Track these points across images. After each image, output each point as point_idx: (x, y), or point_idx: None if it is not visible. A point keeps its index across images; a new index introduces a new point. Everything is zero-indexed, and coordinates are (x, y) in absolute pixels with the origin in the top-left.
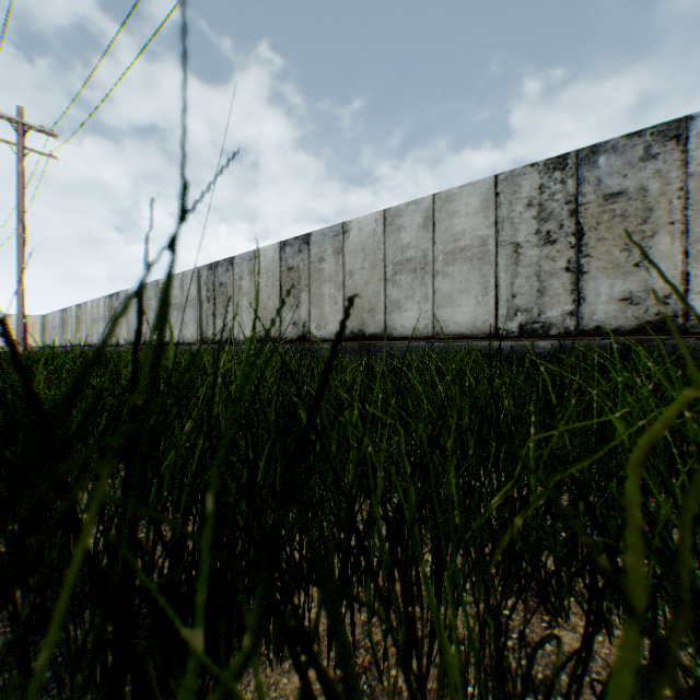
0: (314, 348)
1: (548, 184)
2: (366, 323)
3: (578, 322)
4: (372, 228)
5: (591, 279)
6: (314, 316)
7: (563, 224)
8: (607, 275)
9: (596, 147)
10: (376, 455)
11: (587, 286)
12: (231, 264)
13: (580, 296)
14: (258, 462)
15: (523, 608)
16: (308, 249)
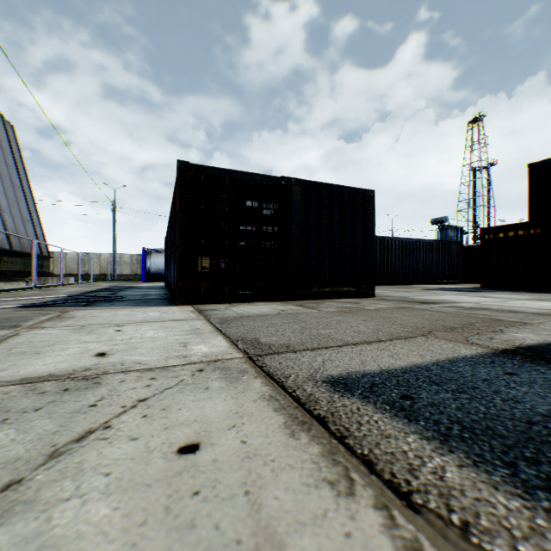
0: None
1: None
2: None
3: None
4: None
5: None
6: None
7: None
8: None
9: None
10: None
11: None
12: None
13: None
14: None
15: None
16: None
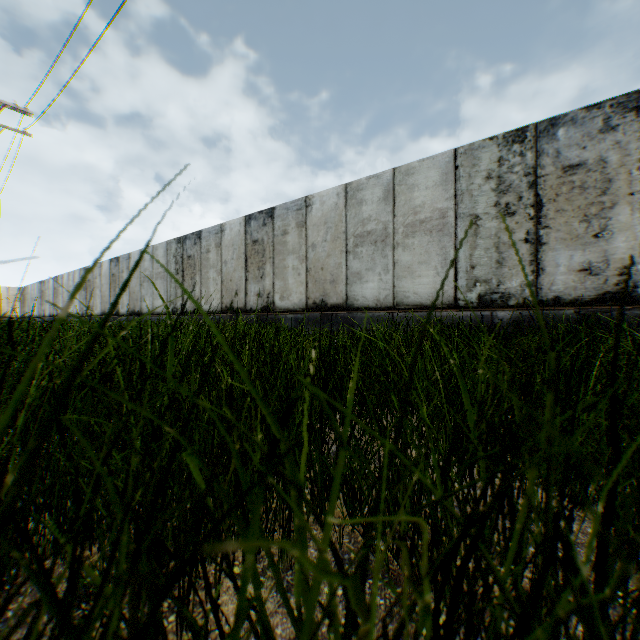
0: (278, 318)
1: (507, 157)
2: (328, 294)
3: (536, 292)
4: (334, 201)
5: (550, 250)
6: (278, 287)
7: (522, 196)
8: (566, 245)
9: (555, 119)
10: (356, 599)
11: (546, 256)
12: (198, 237)
13: (539, 267)
14: (79, 579)
15: None
16: (273, 223)
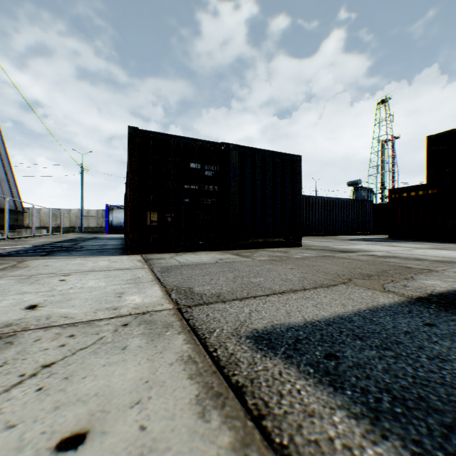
0: None
1: None
2: None
3: None
4: None
5: None
6: None
7: None
8: None
9: None
10: None
11: None
12: None
13: None
14: None
15: None
16: None
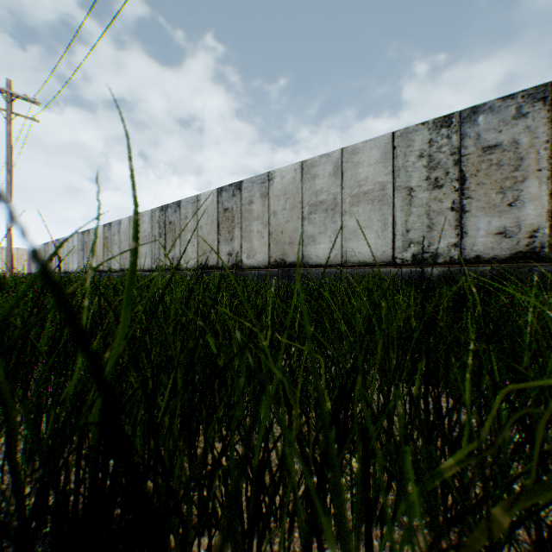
0: (245, 274)
1: (436, 139)
2: (287, 253)
3: (461, 252)
4: (292, 176)
5: (471, 217)
6: (245, 248)
7: (449, 172)
8: (485, 213)
9: (476, 108)
10: (291, 391)
11: (469, 222)
12: (178, 206)
13: (462, 231)
14: (157, 395)
15: (452, 551)
16: (240, 194)
